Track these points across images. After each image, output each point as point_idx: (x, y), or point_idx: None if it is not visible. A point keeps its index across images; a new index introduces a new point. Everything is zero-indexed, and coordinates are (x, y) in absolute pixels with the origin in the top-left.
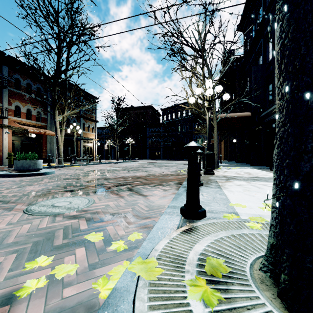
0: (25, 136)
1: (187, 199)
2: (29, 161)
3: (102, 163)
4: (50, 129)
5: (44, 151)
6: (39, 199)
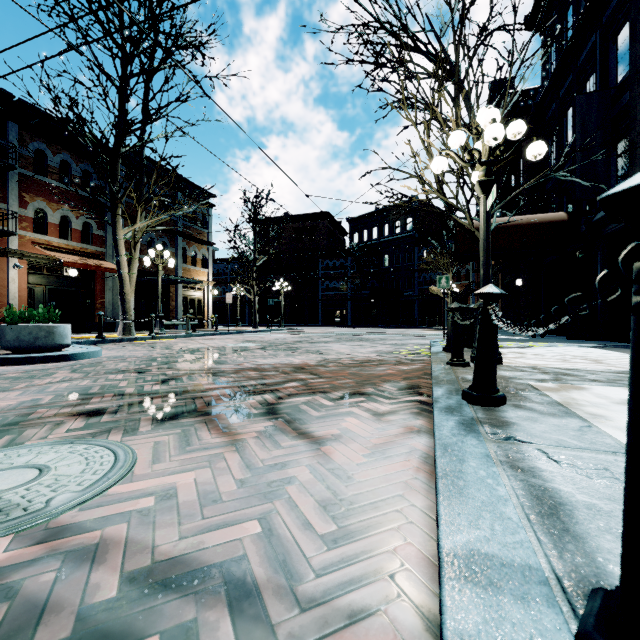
0: (58, 274)
1: None
2: (35, 326)
3: (222, 332)
4: (112, 260)
5: (99, 308)
6: None
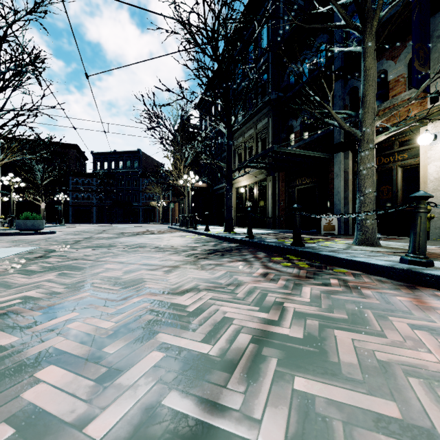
0: None
1: (206, 227)
2: (39, 220)
3: None
4: None
5: None
6: (137, 236)
